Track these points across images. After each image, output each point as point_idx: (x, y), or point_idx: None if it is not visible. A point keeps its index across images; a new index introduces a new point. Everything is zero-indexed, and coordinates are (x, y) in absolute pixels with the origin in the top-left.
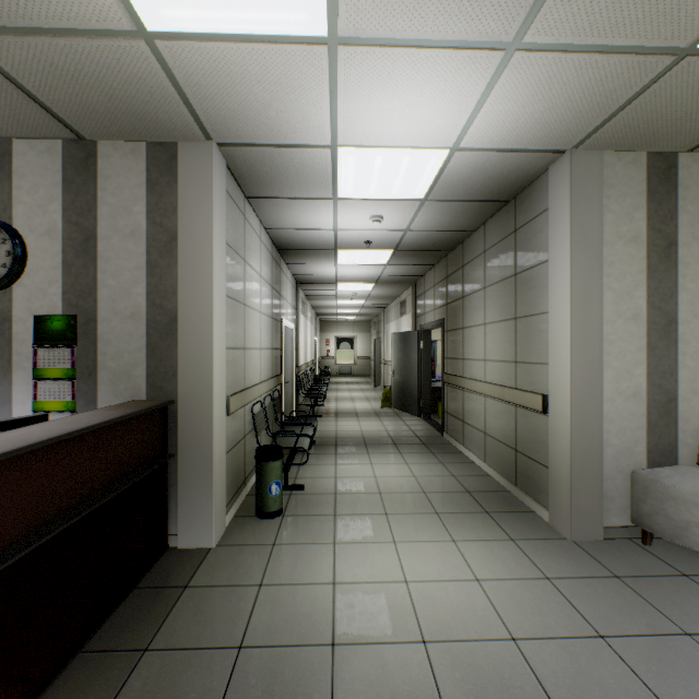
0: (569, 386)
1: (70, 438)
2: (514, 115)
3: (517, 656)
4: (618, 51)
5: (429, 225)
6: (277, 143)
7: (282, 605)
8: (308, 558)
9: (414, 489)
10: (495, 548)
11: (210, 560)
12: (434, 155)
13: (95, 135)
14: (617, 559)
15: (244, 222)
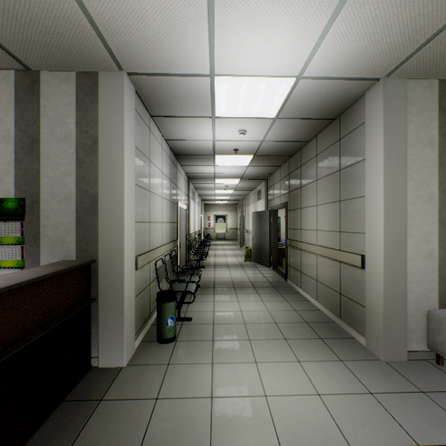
0: (382, 249)
1: (2, 292)
2: (346, 48)
3: None
4: None
5: (278, 137)
6: (171, 73)
7: (172, 417)
8: (193, 376)
9: (268, 321)
10: (329, 368)
11: (121, 377)
12: (284, 82)
13: (38, 66)
14: (420, 377)
15: (149, 133)
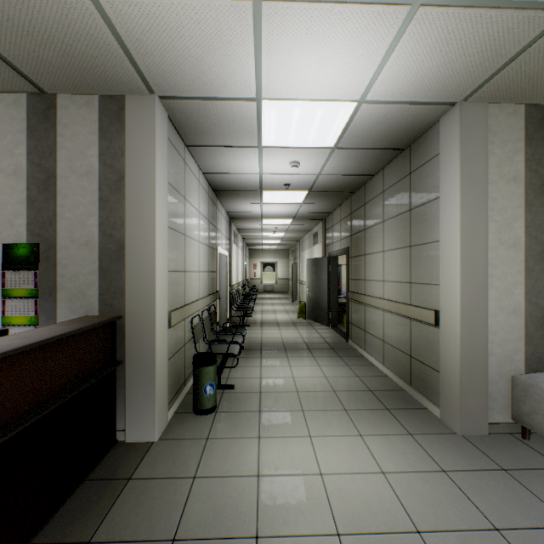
0: (459, 303)
1: (19, 353)
2: (415, 69)
3: None
4: (511, 7)
5: (338, 170)
6: (210, 96)
7: (212, 497)
8: (236, 452)
9: (326, 388)
10: (396, 442)
11: (152, 454)
12: (343, 107)
13: (54, 89)
14: (502, 453)
15: (184, 166)
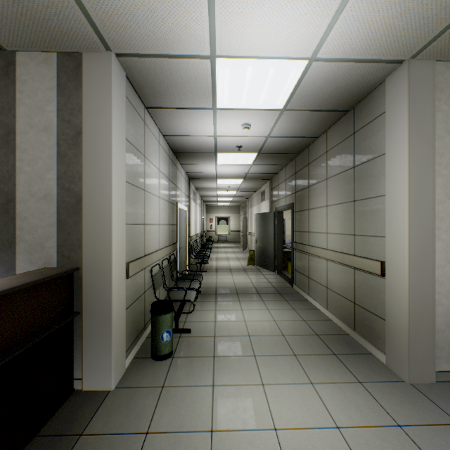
0: (407, 255)
1: None
2: (369, 21)
3: None
4: None
5: (285, 132)
6: (165, 53)
7: None
8: (190, 402)
9: (275, 332)
10: (347, 392)
11: (107, 404)
12: (294, 66)
13: (12, 45)
14: None
15: (144, 126)
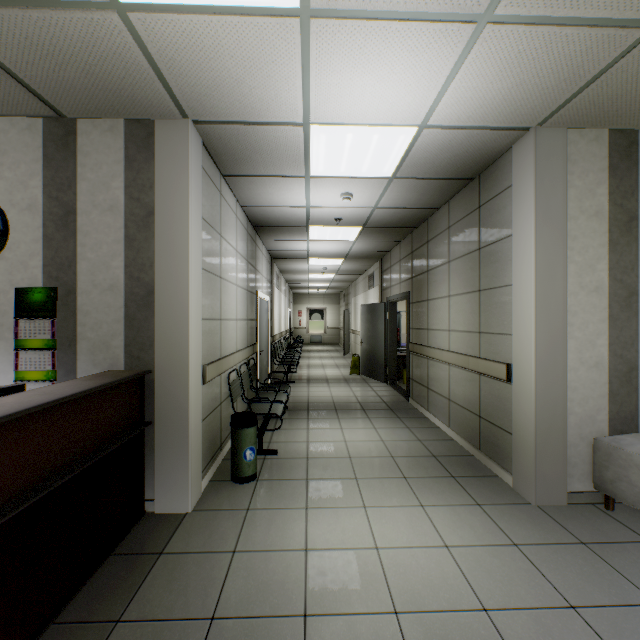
0: (534, 356)
1: (41, 410)
2: (483, 91)
3: (489, 629)
4: (589, 24)
5: (396, 202)
6: (251, 121)
7: (255, 573)
8: (281, 524)
9: (382, 454)
10: (462, 514)
11: (185, 526)
12: (402, 133)
13: (74, 113)
14: (582, 525)
15: (220, 198)
